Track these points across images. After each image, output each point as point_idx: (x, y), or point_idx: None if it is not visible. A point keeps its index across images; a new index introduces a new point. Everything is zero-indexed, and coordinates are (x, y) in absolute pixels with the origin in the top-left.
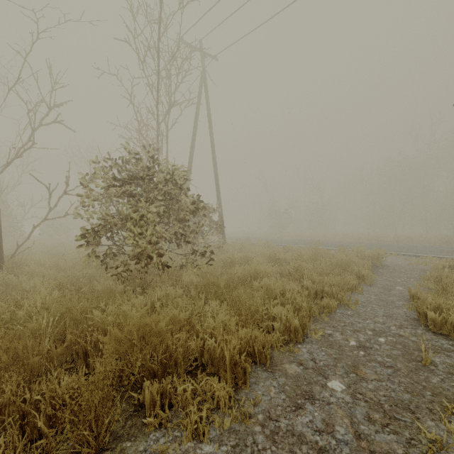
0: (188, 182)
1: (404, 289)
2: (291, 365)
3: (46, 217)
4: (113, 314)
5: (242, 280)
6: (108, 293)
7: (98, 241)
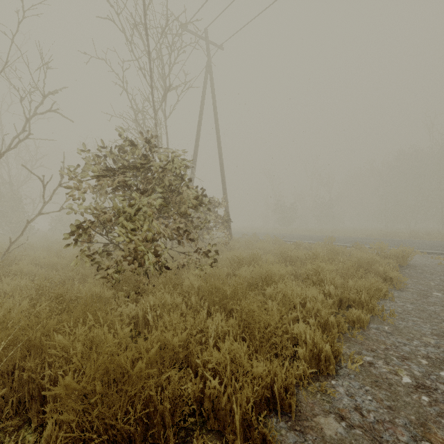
0: (192, 175)
1: (443, 295)
2: (327, 419)
3: (40, 211)
4: (83, 339)
5: (253, 286)
6: (88, 304)
7: (89, 238)
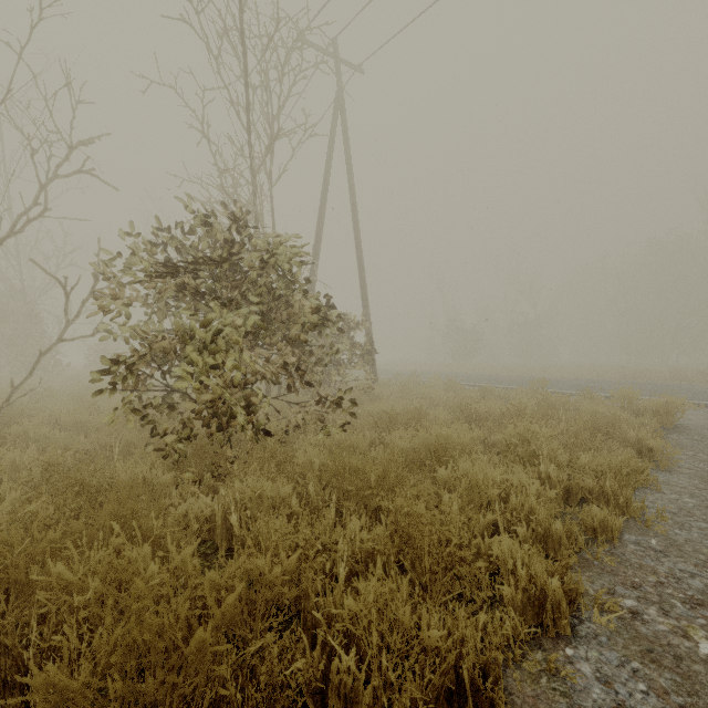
0: (313, 277)
1: None
2: None
3: (61, 336)
4: (104, 571)
5: (416, 465)
6: (125, 498)
7: (136, 381)
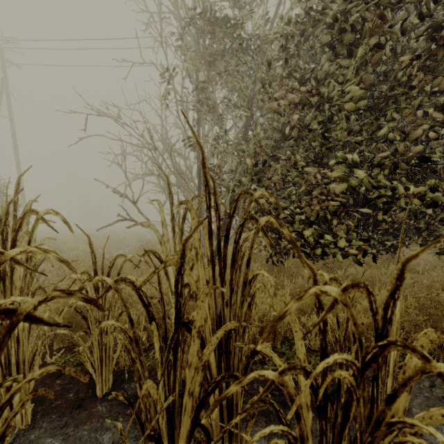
0: None
1: None
2: None
3: None
4: None
5: None
6: None
7: None
